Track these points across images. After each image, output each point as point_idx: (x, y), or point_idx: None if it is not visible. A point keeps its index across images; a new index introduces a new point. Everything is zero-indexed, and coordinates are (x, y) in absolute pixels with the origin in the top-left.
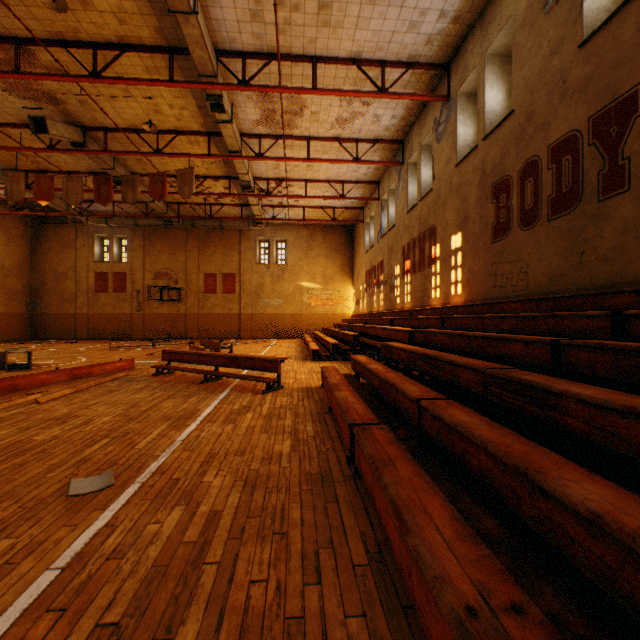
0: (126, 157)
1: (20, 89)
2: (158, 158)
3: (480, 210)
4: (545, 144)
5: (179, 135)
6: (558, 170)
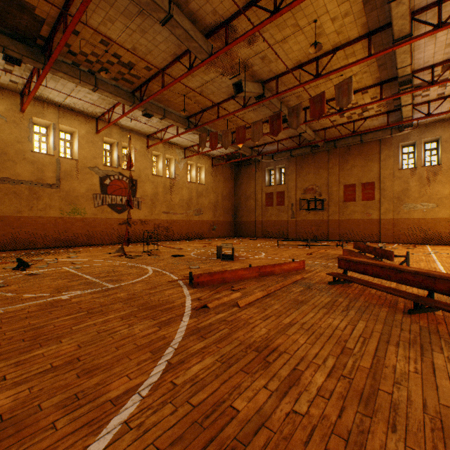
0: (288, 98)
1: (228, 68)
2: (313, 89)
3: None
4: None
5: (336, 52)
6: None
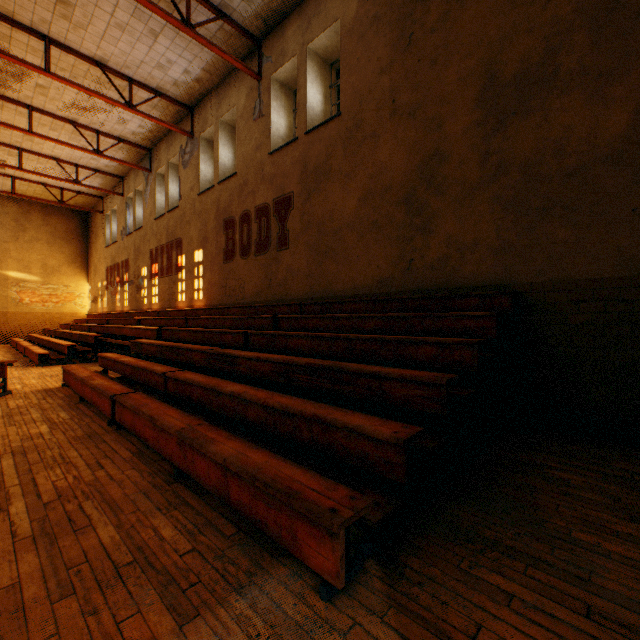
0: None
1: None
2: None
3: (216, 236)
4: (254, 205)
5: None
6: (260, 225)
